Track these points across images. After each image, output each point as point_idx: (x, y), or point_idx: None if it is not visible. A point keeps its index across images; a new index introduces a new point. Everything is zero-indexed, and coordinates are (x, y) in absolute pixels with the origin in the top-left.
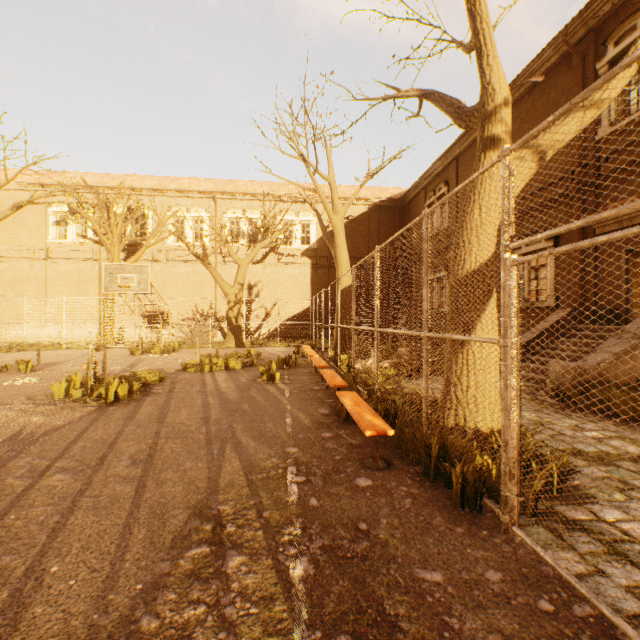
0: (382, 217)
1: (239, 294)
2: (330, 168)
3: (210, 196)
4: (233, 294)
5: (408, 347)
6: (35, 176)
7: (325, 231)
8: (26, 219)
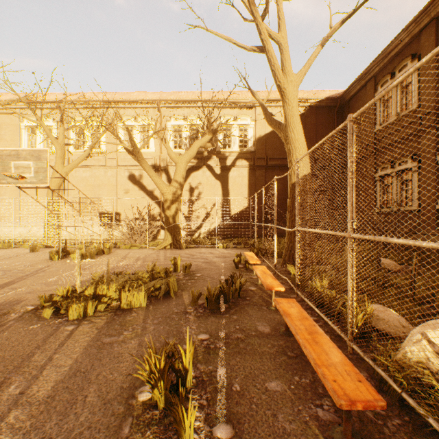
0: (319, 118)
1: (176, 193)
2: (281, 23)
3: (155, 105)
4: (169, 193)
5: (386, 256)
6: (11, 97)
7: (269, 116)
8: (4, 134)
